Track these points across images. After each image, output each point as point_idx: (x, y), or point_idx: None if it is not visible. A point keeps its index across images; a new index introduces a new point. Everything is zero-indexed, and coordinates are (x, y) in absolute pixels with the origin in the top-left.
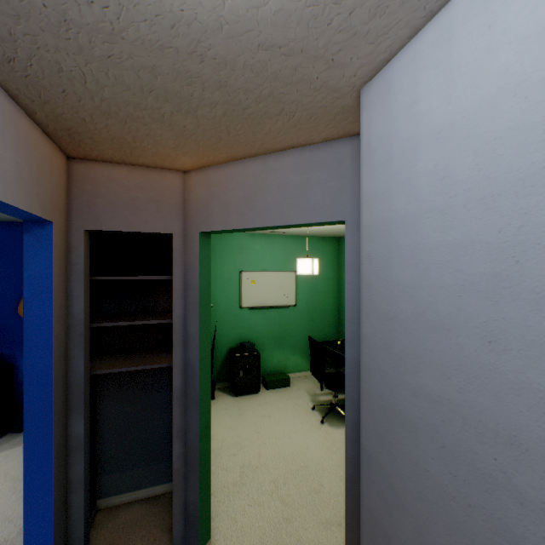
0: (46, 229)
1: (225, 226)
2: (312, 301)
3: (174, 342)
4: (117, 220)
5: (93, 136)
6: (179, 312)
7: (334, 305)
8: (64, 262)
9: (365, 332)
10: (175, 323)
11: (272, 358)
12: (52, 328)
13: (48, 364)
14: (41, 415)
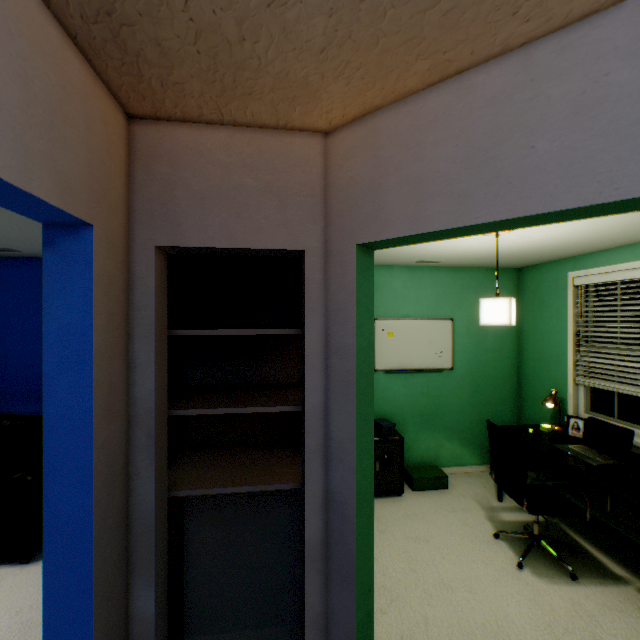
0: (81, 240)
1: (414, 225)
2: (476, 363)
3: (306, 454)
4: (210, 228)
5: (158, 32)
6: (315, 398)
7: (510, 369)
8: (119, 305)
9: None
10: (309, 417)
11: (417, 444)
12: (91, 432)
13: (85, 503)
14: (72, 601)
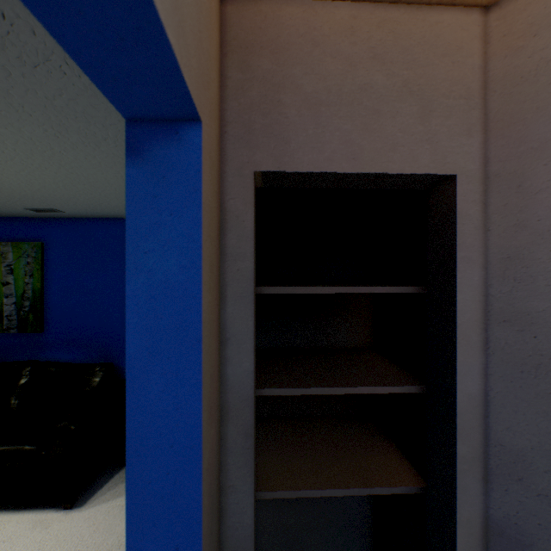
0: (181, 144)
1: None
2: None
3: (457, 464)
4: (326, 146)
5: None
6: (469, 385)
7: None
8: (214, 252)
9: None
10: (461, 412)
11: None
12: (196, 453)
13: None
14: None
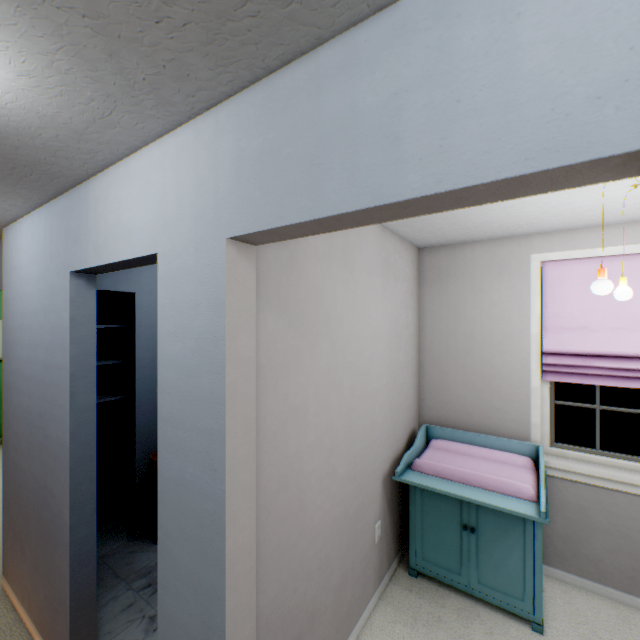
0: None
1: None
2: None
3: None
4: None
5: None
6: None
7: None
8: None
9: (4, 352)
10: None
11: None
12: None
13: None
14: None
